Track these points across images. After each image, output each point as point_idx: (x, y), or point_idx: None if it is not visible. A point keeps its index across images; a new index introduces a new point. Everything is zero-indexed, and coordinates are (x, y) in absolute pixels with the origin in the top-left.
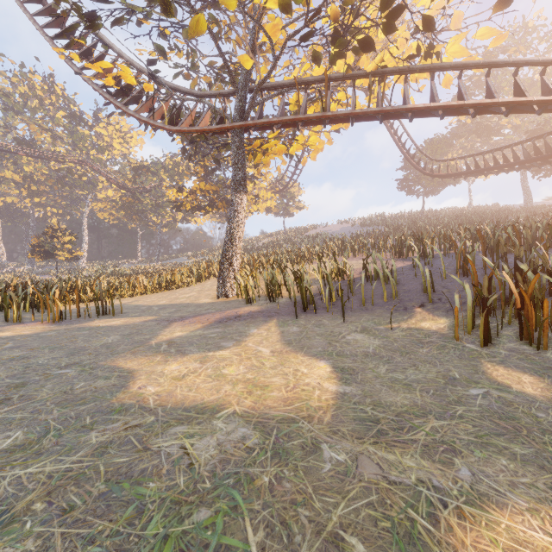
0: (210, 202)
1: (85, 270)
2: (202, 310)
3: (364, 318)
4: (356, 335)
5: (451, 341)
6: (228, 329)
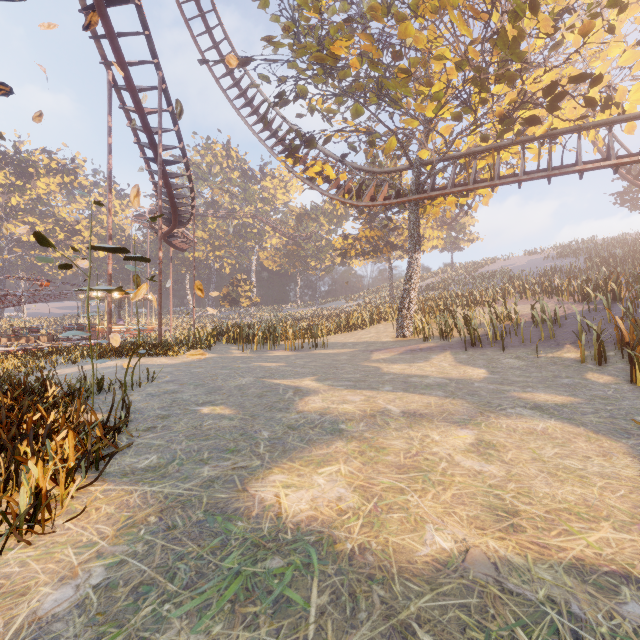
0: (373, 247)
1: (258, 315)
2: (388, 345)
3: (520, 351)
4: (510, 360)
5: (578, 364)
6: (415, 355)
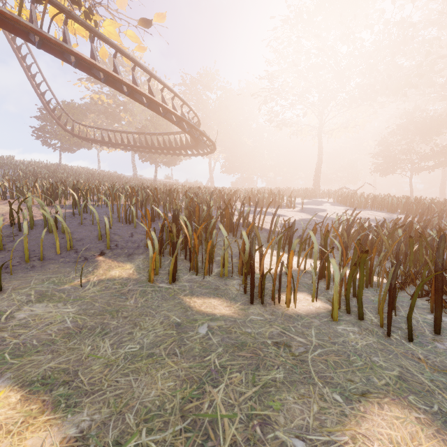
0: None
1: None
2: None
3: (35, 279)
4: (33, 307)
5: (147, 285)
6: None
